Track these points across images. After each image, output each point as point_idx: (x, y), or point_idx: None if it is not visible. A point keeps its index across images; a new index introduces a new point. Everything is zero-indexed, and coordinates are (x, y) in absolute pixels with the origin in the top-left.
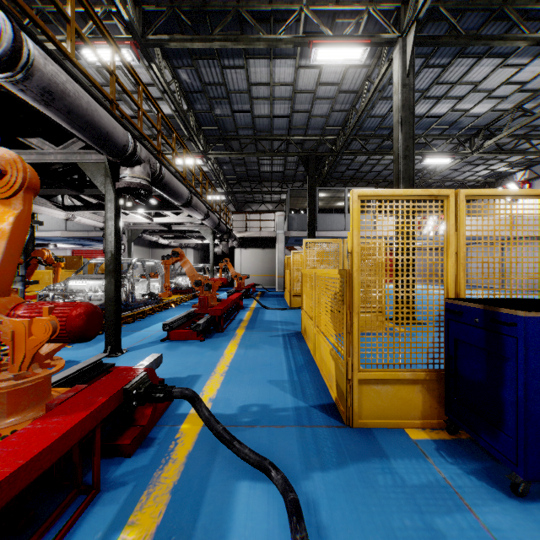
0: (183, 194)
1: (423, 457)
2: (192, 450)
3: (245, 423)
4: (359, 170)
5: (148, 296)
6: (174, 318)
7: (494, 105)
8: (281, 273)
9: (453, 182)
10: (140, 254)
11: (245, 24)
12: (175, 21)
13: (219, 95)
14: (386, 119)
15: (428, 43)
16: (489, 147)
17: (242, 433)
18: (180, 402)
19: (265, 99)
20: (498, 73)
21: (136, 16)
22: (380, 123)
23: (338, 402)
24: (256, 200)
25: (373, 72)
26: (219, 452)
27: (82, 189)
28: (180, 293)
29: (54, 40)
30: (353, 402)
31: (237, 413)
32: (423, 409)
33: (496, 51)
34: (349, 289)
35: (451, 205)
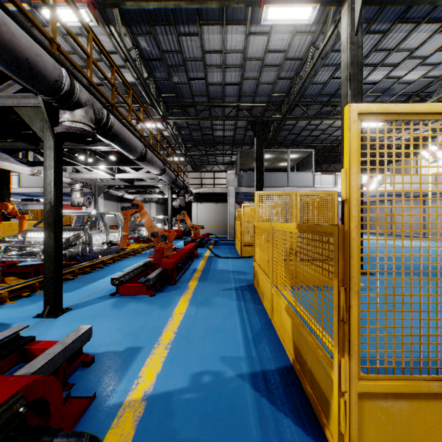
0: (136, 147)
1: None
2: None
3: None
4: (300, 134)
5: (106, 247)
6: (125, 271)
7: (425, 72)
8: (232, 224)
9: (380, 145)
10: (110, 207)
11: None
12: None
13: (176, 63)
14: (326, 86)
15: (375, 2)
16: None
17: None
18: (105, 399)
19: (218, 66)
20: (433, 40)
21: None
22: (320, 90)
23: (317, 405)
24: (210, 161)
25: (318, 38)
26: None
27: (37, 142)
28: (143, 242)
29: None
30: (351, 427)
31: (178, 425)
32: None
33: (434, 16)
34: (343, 255)
35: None
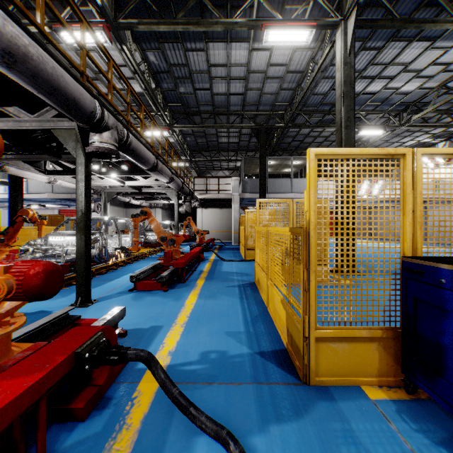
0: (149, 159)
1: (386, 422)
2: (148, 413)
3: (202, 379)
4: (303, 141)
5: (119, 250)
6: (141, 270)
7: (421, 84)
8: (236, 229)
9: None
10: (116, 213)
11: (205, 10)
12: (143, 8)
13: (183, 75)
14: (327, 96)
15: (367, 26)
16: (415, 121)
17: (199, 391)
18: None
19: (222, 78)
20: (426, 55)
21: (108, 2)
22: (322, 100)
23: (294, 356)
24: (215, 167)
25: (317, 54)
26: (175, 415)
27: (59, 155)
28: (150, 246)
29: (23, 10)
30: (310, 359)
31: (195, 367)
32: (379, 367)
33: (425, 34)
34: (306, 247)
35: (408, 164)
